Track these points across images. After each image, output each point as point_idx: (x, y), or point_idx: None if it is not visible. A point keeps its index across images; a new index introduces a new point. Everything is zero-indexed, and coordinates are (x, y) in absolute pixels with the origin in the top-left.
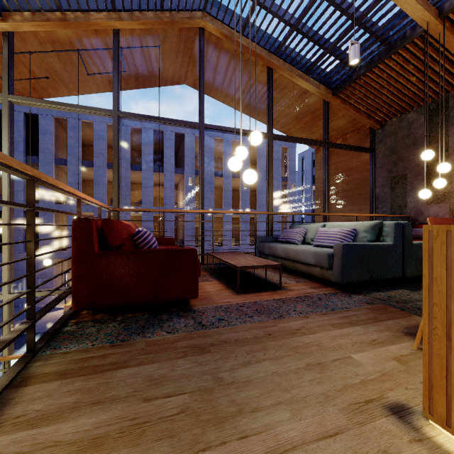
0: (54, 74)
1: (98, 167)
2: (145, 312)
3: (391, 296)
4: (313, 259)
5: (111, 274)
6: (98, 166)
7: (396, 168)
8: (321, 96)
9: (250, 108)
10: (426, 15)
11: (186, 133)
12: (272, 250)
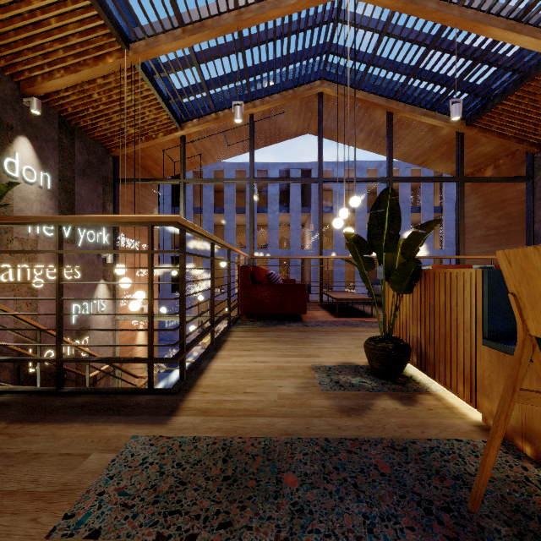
0: (205, 151)
1: (228, 213)
2: (275, 320)
3: None
4: None
5: (258, 296)
6: (228, 212)
7: None
8: (452, 128)
9: (376, 146)
10: None
11: (313, 168)
12: (378, 291)
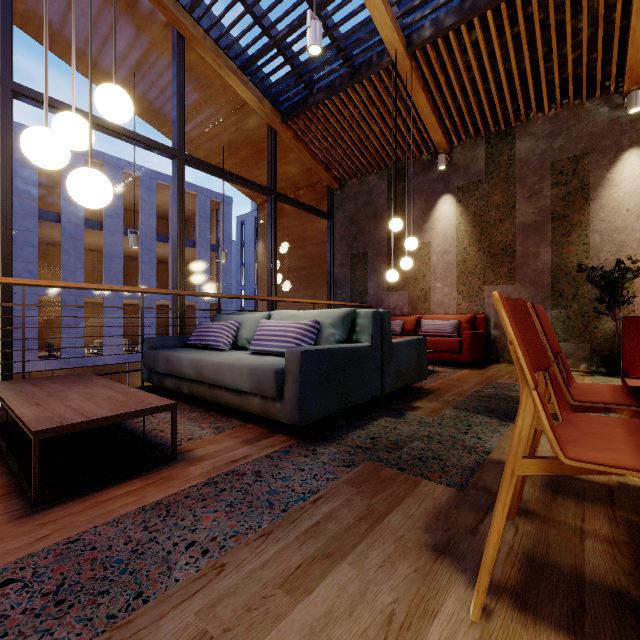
0: None
1: None
2: None
3: (375, 437)
4: (248, 381)
5: None
6: None
7: (356, 243)
8: (266, 117)
9: (147, 107)
10: (395, 38)
11: (16, 132)
12: (171, 365)
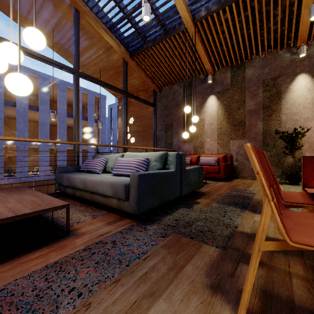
0: None
1: None
2: None
3: (177, 219)
4: (110, 190)
5: None
6: None
7: (167, 119)
8: (122, 54)
9: (60, 47)
10: (187, 16)
11: None
12: (70, 182)
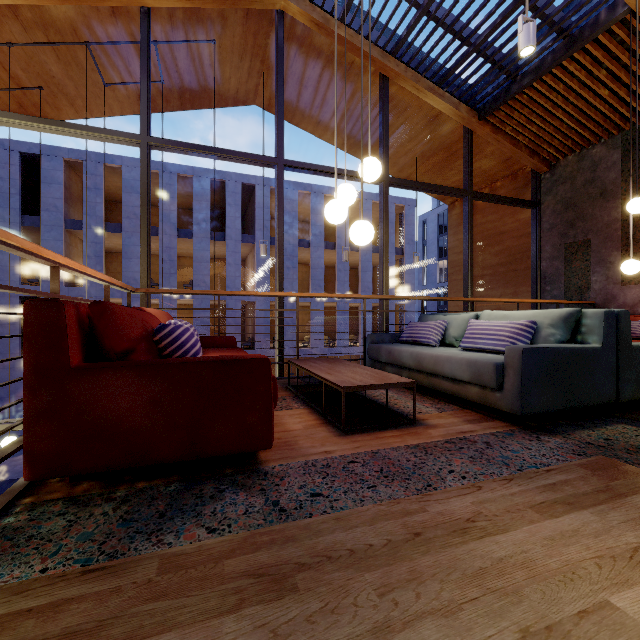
0: (51, 82)
1: (130, 233)
2: (172, 477)
3: (610, 439)
4: (466, 372)
5: (104, 407)
6: (130, 231)
7: (573, 231)
8: (462, 120)
9: (353, 142)
10: None
11: (258, 183)
12: (392, 356)
